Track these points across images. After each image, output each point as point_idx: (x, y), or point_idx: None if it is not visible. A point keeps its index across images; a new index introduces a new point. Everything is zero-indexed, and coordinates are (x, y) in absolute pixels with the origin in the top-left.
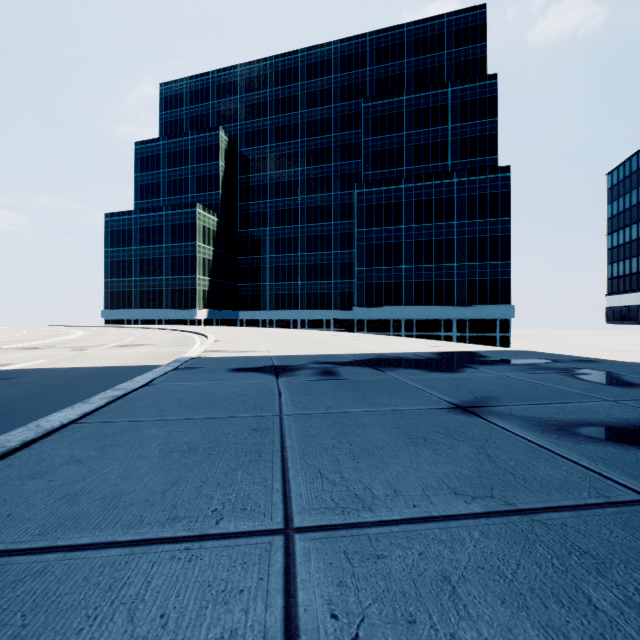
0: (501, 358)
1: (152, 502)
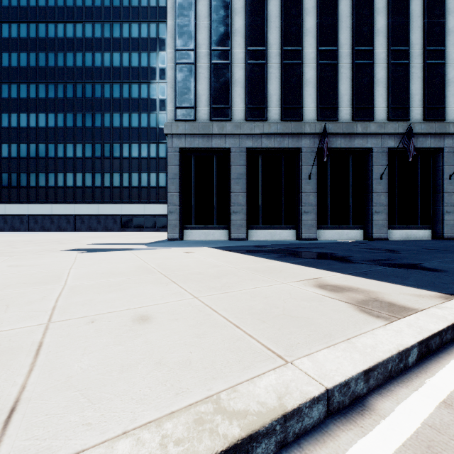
0: (263, 249)
1: None
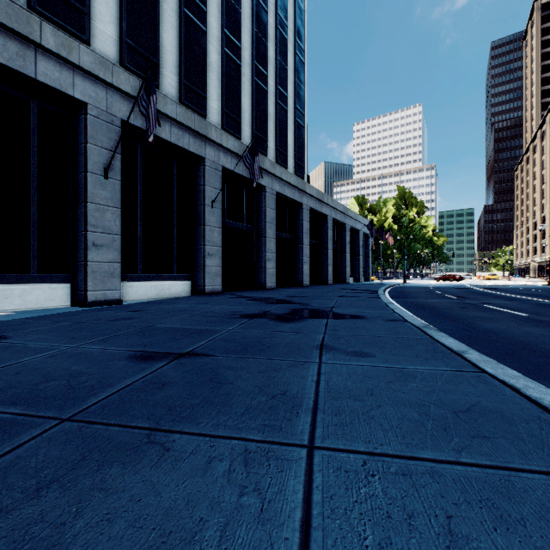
0: None
1: (446, 498)
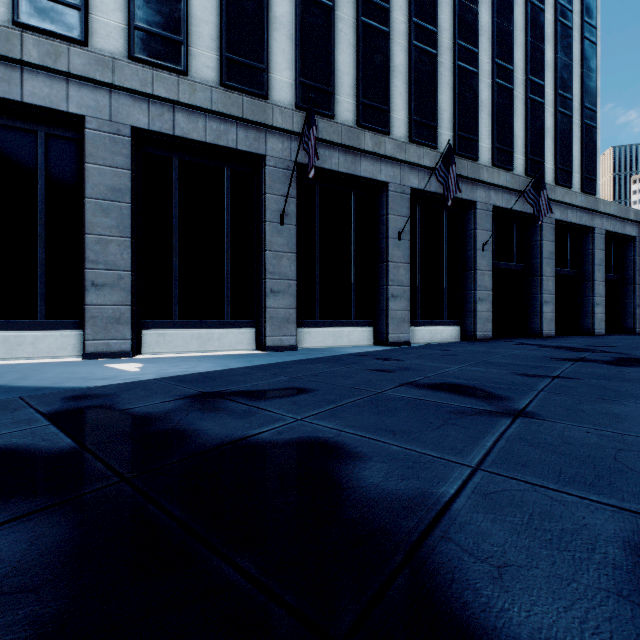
0: (43, 433)
1: None
